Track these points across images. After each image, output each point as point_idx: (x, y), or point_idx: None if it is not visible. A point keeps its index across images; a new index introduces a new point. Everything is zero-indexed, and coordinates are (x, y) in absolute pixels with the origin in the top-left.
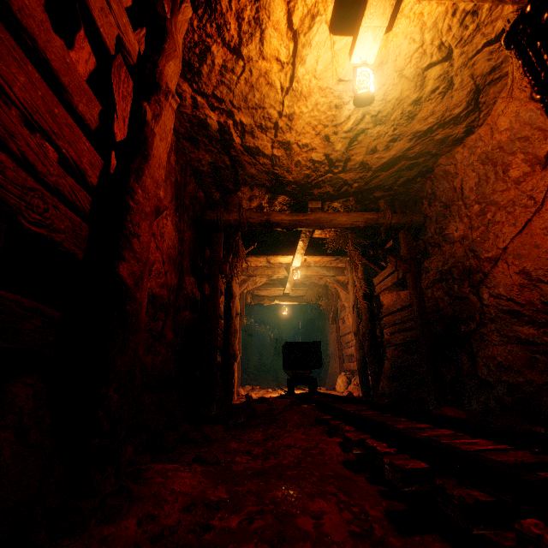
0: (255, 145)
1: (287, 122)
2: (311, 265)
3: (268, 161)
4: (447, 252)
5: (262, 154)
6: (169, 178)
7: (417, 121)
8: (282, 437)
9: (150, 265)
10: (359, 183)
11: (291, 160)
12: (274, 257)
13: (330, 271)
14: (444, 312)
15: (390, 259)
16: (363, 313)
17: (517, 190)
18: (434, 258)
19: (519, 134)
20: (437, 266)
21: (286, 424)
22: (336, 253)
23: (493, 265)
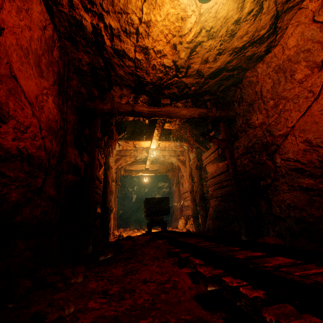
0: (122, 48)
1: (145, 29)
2: (162, 149)
3: (132, 63)
4: (251, 134)
5: (127, 57)
6: (51, 66)
7: (236, 38)
8: (139, 272)
9: (3, 112)
10: (195, 87)
11: (149, 64)
12: (138, 142)
13: (175, 153)
14: (250, 172)
15: (214, 140)
16: (196, 178)
17: (300, 87)
18: (242, 139)
19: (303, 48)
20: (244, 144)
21: (144, 258)
22: (178, 139)
23: (284, 139)
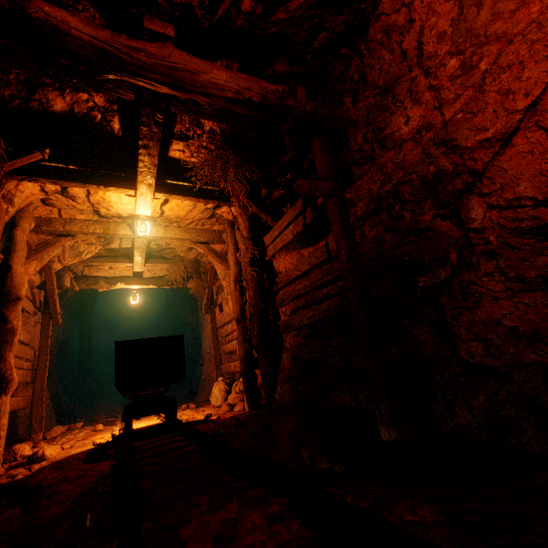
0: None
1: None
2: (173, 224)
3: None
4: (389, 162)
5: None
6: None
7: None
8: None
9: None
10: (253, 2)
11: None
12: (96, 189)
13: (203, 235)
14: (396, 255)
15: (299, 183)
16: (250, 287)
17: None
18: (364, 180)
19: None
20: (370, 191)
21: None
22: (209, 195)
23: (500, 149)
